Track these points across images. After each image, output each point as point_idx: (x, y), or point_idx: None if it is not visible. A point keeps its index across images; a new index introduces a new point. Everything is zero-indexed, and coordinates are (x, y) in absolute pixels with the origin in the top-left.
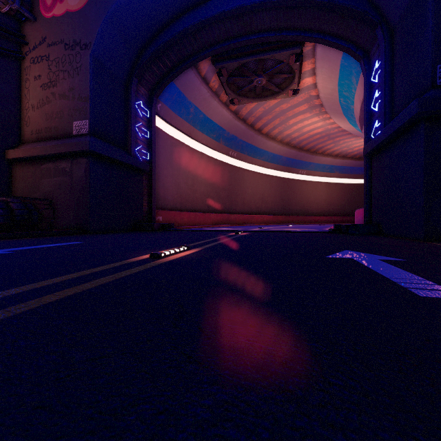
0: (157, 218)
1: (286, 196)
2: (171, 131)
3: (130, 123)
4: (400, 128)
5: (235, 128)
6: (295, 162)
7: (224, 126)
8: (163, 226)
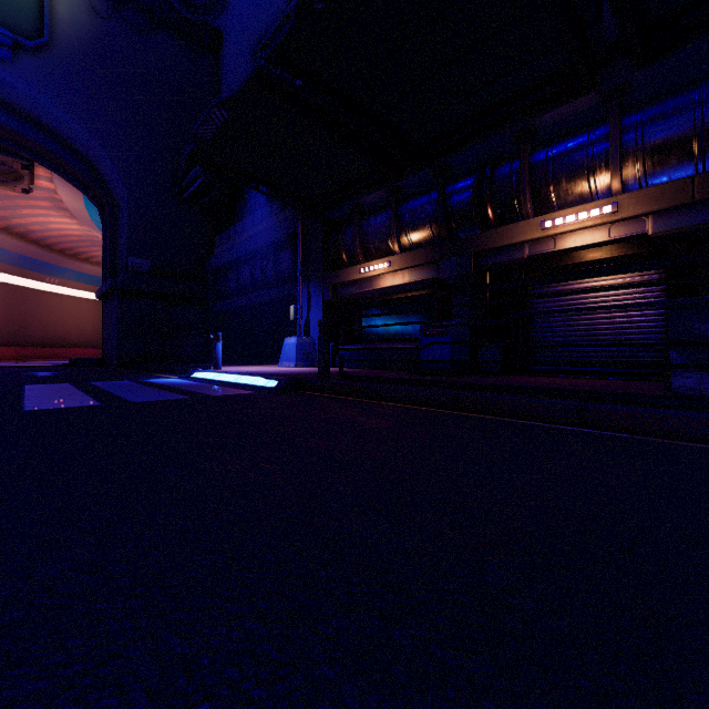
0: None
1: (19, 316)
2: None
3: None
4: (108, 291)
5: None
6: (39, 264)
7: None
8: None
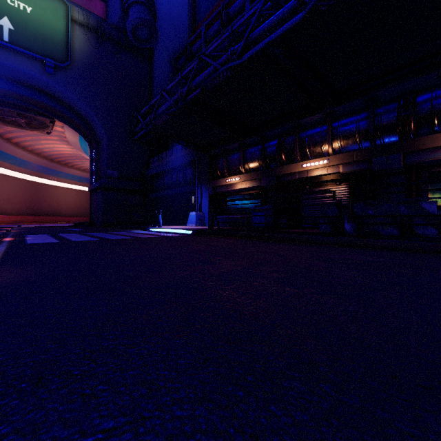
0: None
1: (36, 198)
2: None
3: None
4: (97, 188)
5: None
6: (46, 169)
7: None
8: None
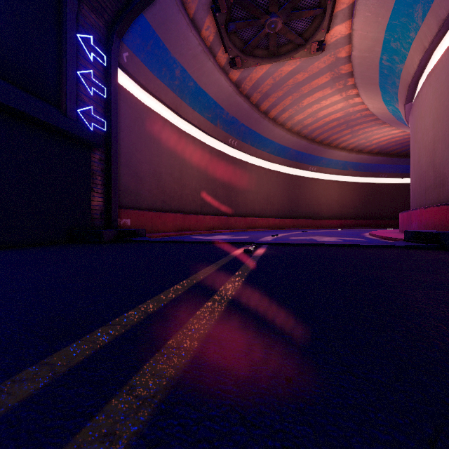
0: (122, 221)
1: (294, 196)
2: (149, 102)
3: (64, 62)
4: None
5: (236, 107)
6: (305, 156)
7: (223, 103)
8: (123, 234)
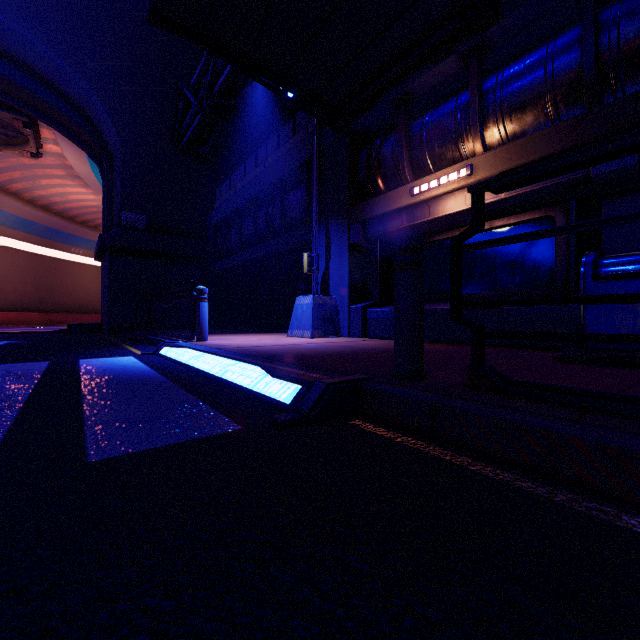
0: None
1: (46, 284)
2: None
3: None
4: (100, 249)
5: None
6: (64, 235)
7: None
8: None
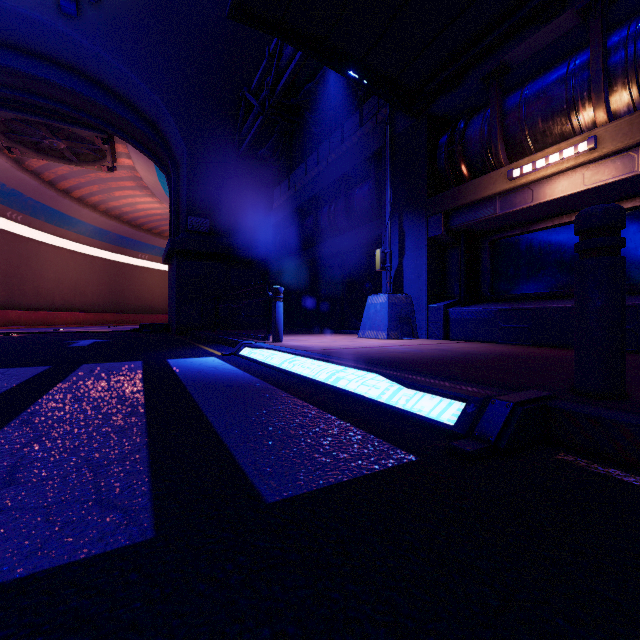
0: None
1: (118, 287)
2: None
3: None
4: (168, 253)
5: (18, 181)
6: (133, 242)
7: None
8: None
